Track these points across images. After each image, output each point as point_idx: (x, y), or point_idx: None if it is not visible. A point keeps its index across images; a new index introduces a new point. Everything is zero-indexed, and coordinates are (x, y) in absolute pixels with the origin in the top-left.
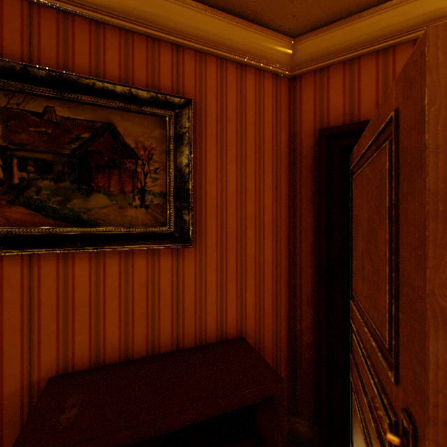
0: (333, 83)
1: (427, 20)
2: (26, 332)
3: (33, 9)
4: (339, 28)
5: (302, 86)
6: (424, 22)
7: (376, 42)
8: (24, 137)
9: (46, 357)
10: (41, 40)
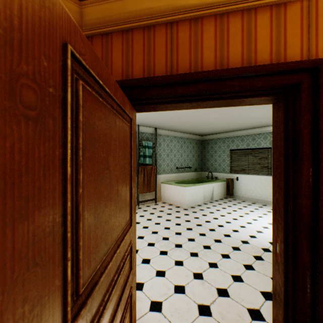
0: (115, 47)
1: (171, 10)
2: None
3: None
4: (113, 0)
5: (94, 46)
6: (170, 10)
7: (141, 19)
8: None
9: None
10: None
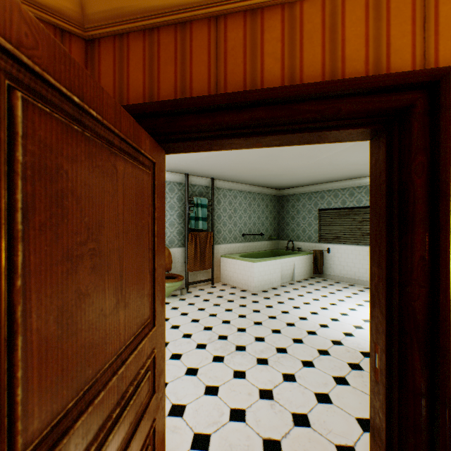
0: (134, 55)
1: None
2: None
3: None
4: None
5: (102, 53)
6: None
7: (171, 11)
8: None
9: None
10: None
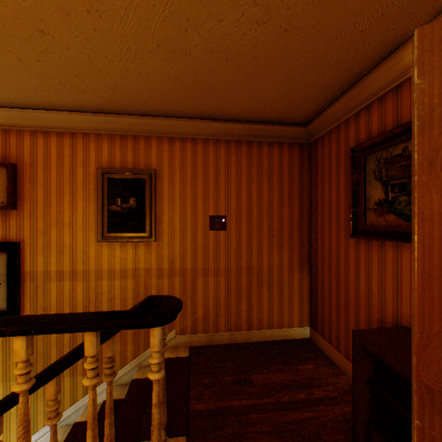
0: None
1: None
2: (394, 290)
3: (397, 90)
4: None
5: None
6: None
7: None
8: (392, 172)
9: (403, 312)
10: (401, 106)
